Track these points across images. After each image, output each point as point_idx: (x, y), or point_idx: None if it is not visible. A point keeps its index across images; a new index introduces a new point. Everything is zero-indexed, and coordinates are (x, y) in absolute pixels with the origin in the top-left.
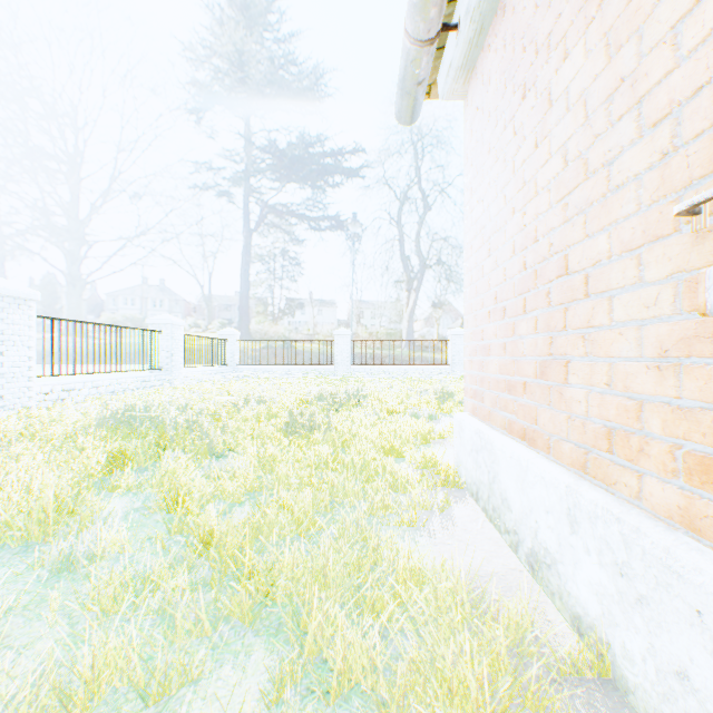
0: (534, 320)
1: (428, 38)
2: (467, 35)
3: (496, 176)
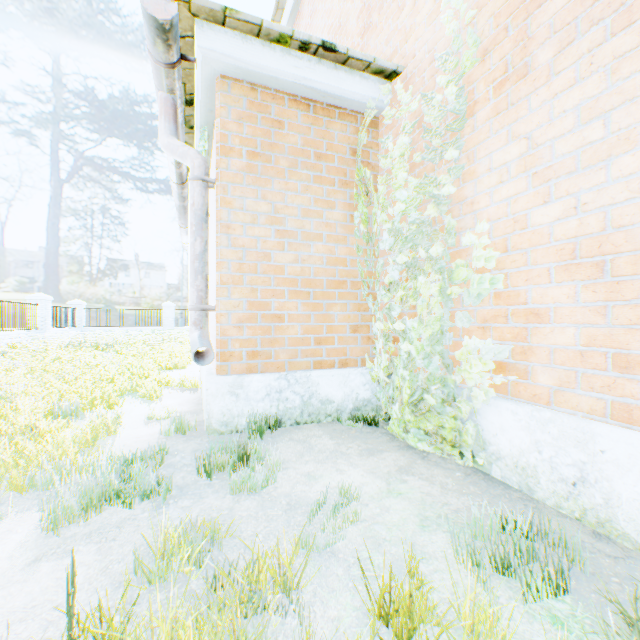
0: None
1: (187, 243)
2: None
3: None
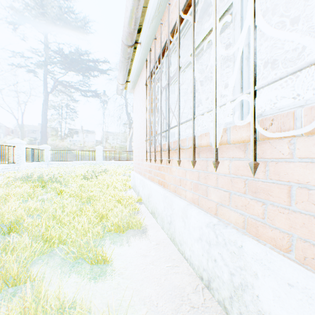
0: (141, 150)
1: (123, 84)
2: (132, 84)
3: (137, 118)
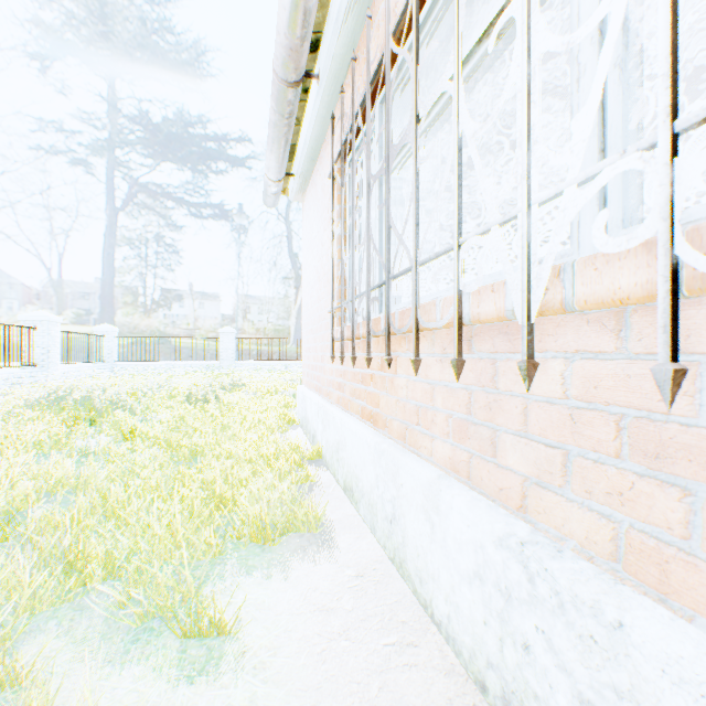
0: (320, 336)
1: (278, 180)
2: (299, 181)
3: (312, 260)
